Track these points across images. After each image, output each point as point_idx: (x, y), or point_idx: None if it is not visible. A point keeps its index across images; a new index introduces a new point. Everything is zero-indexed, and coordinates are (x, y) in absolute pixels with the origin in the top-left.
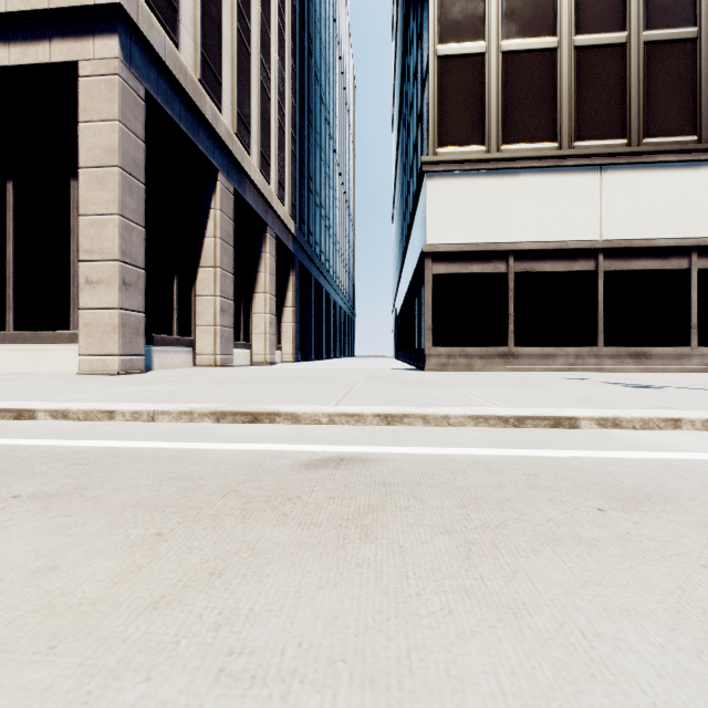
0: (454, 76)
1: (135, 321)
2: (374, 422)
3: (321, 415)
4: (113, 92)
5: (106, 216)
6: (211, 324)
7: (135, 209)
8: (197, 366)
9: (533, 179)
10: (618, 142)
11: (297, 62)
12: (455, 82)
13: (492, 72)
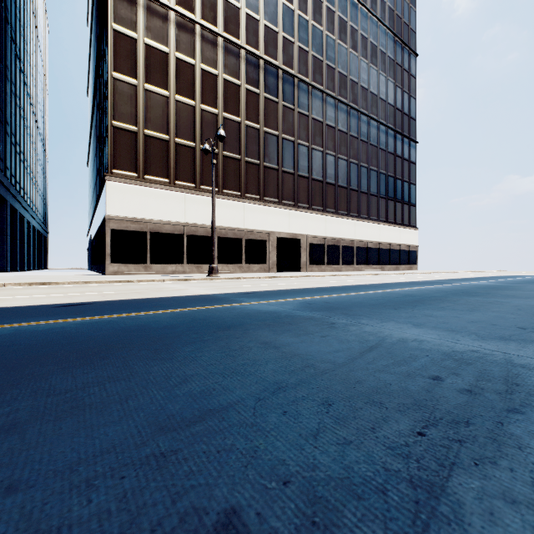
0: (122, 138)
1: None
2: (82, 283)
3: (66, 282)
4: None
5: None
6: None
7: None
8: None
9: (159, 193)
10: (192, 185)
11: None
12: (122, 141)
13: (141, 142)
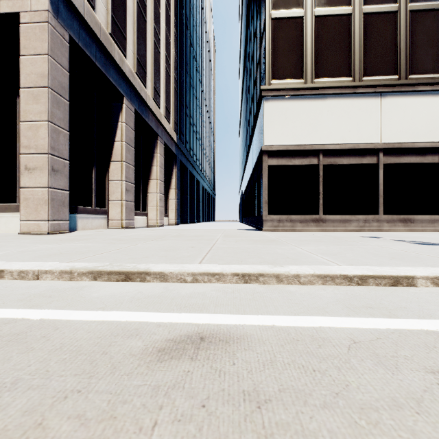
0: (282, 32)
1: (61, 196)
2: (233, 280)
3: (186, 274)
4: (44, 34)
5: (40, 122)
6: (119, 199)
7: (61, 118)
8: (109, 228)
9: (336, 102)
10: (392, 77)
11: (178, 31)
12: (283, 36)
13: (308, 29)
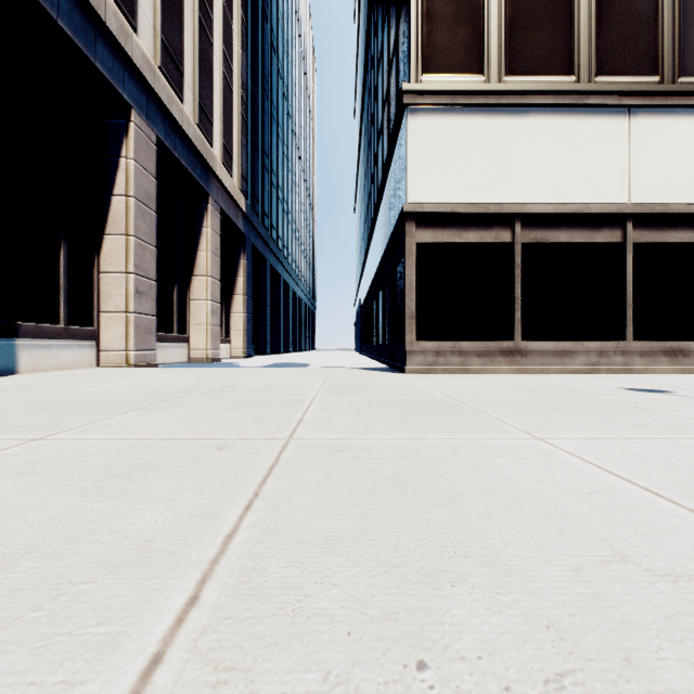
0: None
1: None
2: None
3: None
4: None
5: None
6: (122, 310)
7: None
8: (101, 366)
9: (546, 121)
10: (649, 79)
11: (248, 18)
12: None
13: None
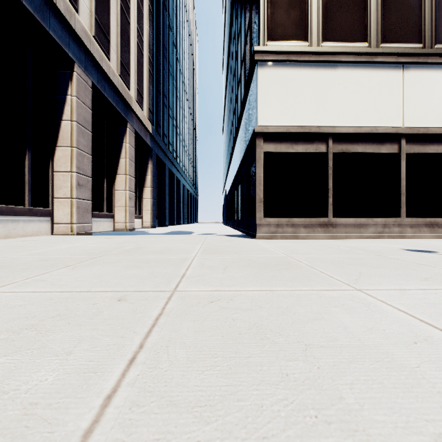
0: None
1: None
2: None
3: None
4: None
5: None
6: (68, 197)
7: None
8: (54, 234)
9: (349, 72)
10: (416, 45)
11: (154, 7)
12: None
13: None
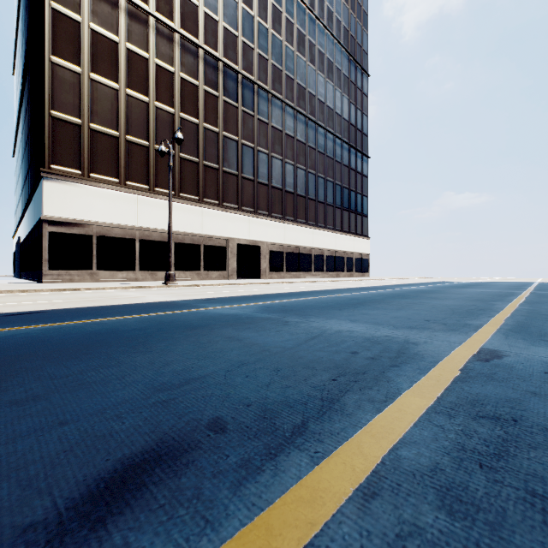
0: (62, 131)
1: None
2: (18, 292)
3: None
4: None
5: None
6: None
7: None
8: None
9: (107, 194)
10: (146, 186)
11: None
12: (63, 134)
13: (85, 136)
